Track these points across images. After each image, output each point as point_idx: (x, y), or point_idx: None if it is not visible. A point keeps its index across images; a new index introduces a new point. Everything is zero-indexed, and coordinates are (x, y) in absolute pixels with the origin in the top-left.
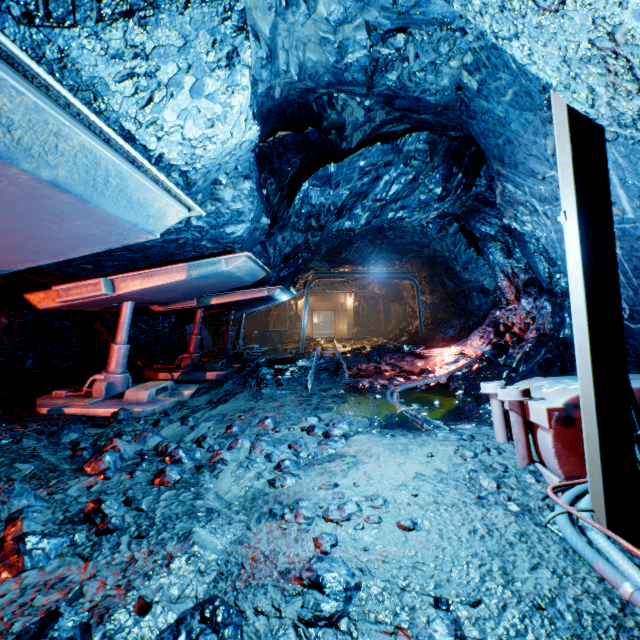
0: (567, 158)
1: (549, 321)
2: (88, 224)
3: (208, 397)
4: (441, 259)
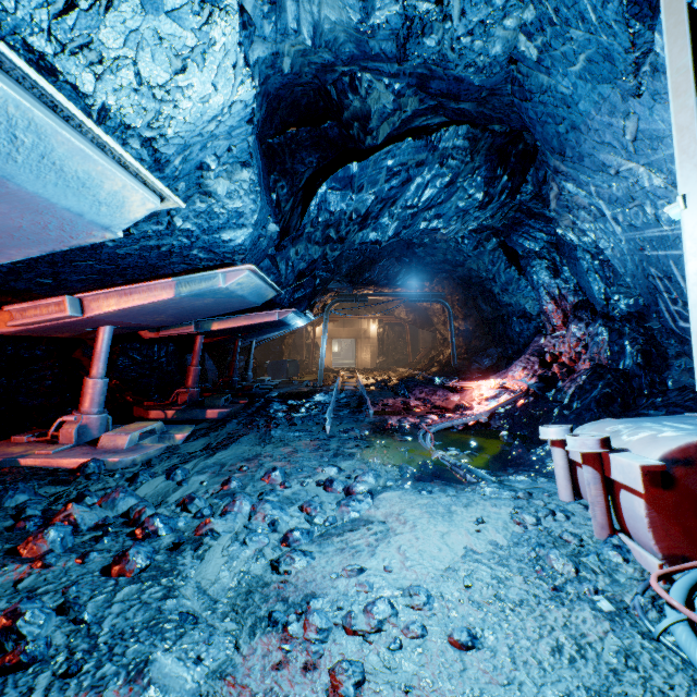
0: (690, 118)
1: (606, 350)
2: (4, 210)
3: (206, 441)
4: (477, 280)
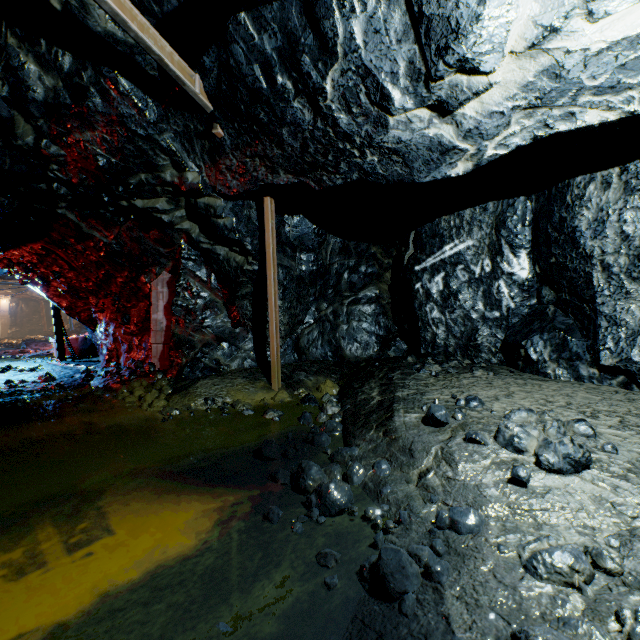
0: None
1: None
2: None
3: None
4: None
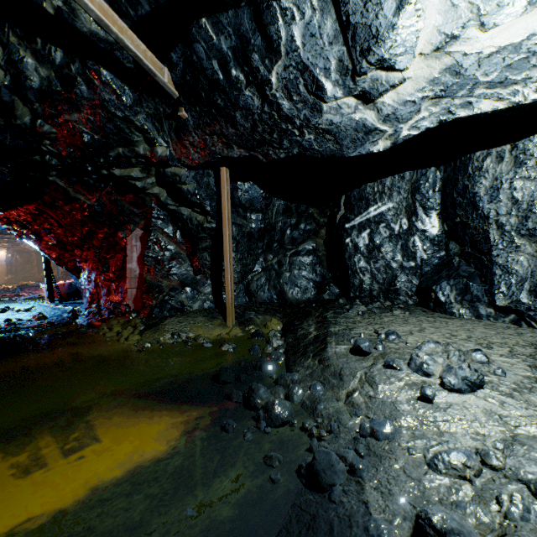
0: None
1: None
2: None
3: None
4: None
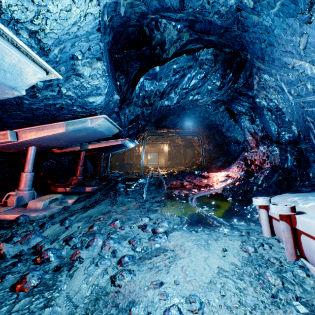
0: None
1: (278, 158)
2: None
3: (84, 203)
4: (215, 125)
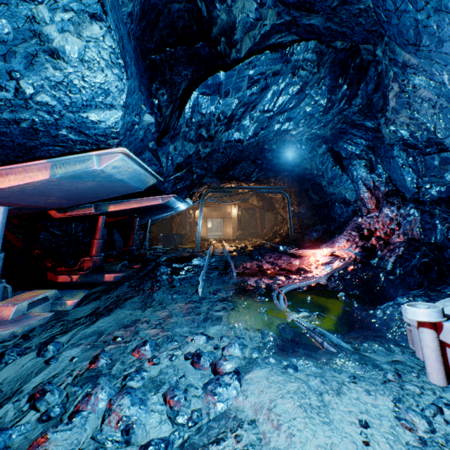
0: None
1: (418, 227)
2: None
3: (95, 305)
4: (309, 176)
